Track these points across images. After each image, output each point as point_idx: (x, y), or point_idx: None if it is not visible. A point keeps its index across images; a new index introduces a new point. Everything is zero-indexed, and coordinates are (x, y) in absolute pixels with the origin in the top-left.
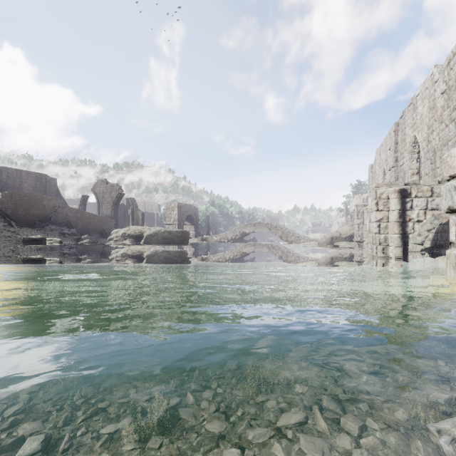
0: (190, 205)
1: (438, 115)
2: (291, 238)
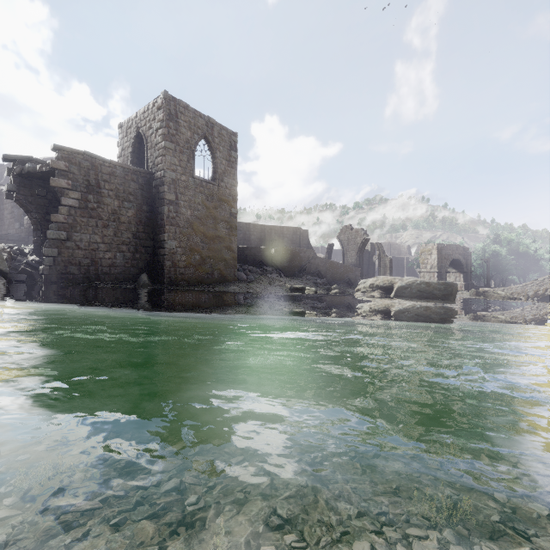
0: (456, 245)
1: None
2: None
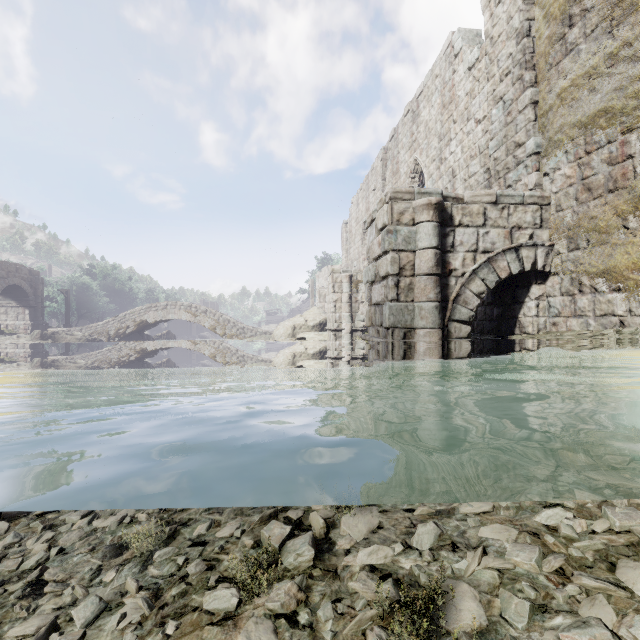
0: (17, 265)
1: (461, 109)
2: (232, 330)
